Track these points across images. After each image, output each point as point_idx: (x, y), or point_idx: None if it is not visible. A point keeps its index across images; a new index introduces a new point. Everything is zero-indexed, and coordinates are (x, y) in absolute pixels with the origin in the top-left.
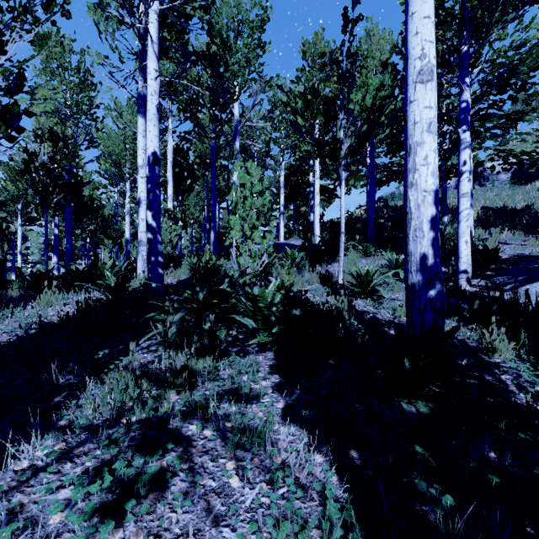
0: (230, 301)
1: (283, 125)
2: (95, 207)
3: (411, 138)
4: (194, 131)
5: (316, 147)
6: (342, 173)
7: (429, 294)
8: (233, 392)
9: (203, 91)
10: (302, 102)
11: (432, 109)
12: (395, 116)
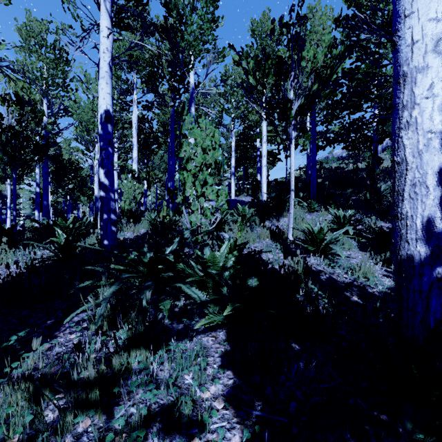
0: (177, 266)
1: (234, 97)
2: (73, 169)
3: (407, 64)
4: (155, 101)
5: (266, 109)
6: (292, 132)
7: (436, 271)
8: (170, 407)
9: (162, 64)
10: (254, 61)
11: (438, 23)
12: (338, 83)
